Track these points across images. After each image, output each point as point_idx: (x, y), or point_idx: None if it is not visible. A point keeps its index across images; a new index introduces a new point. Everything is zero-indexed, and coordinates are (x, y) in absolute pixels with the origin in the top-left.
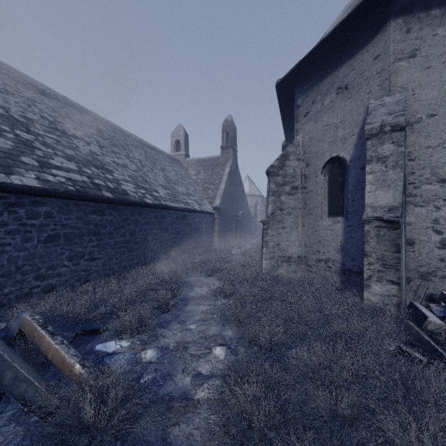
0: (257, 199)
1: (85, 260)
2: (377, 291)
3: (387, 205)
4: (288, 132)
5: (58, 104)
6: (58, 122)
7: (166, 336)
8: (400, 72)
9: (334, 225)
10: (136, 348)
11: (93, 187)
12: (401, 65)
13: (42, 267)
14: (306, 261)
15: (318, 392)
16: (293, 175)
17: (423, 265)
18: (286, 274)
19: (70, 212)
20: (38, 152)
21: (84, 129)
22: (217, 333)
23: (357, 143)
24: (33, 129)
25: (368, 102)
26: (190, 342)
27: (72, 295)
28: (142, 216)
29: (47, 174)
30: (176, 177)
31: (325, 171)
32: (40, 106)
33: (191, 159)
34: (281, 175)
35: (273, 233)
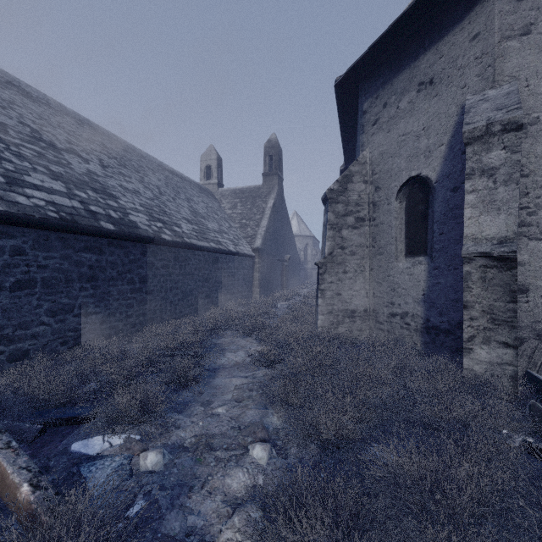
0: (307, 241)
1: (74, 316)
2: (483, 357)
3: (497, 235)
4: (349, 152)
5: (48, 111)
6: (44, 132)
7: (181, 426)
8: (508, 56)
9: (414, 267)
10: (132, 447)
11: (87, 216)
12: (510, 46)
13: (8, 325)
14: (376, 316)
15: (426, 535)
16: (357, 203)
17: (541, 320)
18: (348, 333)
19: (52, 248)
20: (7, 165)
21: (83, 143)
22: (257, 420)
23: (446, 156)
24: (4, 135)
25: (463, 98)
26: (216, 436)
27: (54, 364)
28: (158, 257)
29: (16, 194)
30: (206, 210)
31: (401, 196)
32: (20, 110)
33: (226, 189)
34: (343, 203)
35: (332, 279)
